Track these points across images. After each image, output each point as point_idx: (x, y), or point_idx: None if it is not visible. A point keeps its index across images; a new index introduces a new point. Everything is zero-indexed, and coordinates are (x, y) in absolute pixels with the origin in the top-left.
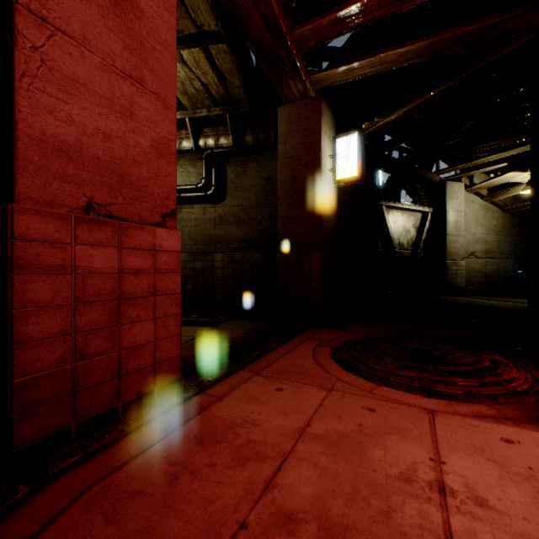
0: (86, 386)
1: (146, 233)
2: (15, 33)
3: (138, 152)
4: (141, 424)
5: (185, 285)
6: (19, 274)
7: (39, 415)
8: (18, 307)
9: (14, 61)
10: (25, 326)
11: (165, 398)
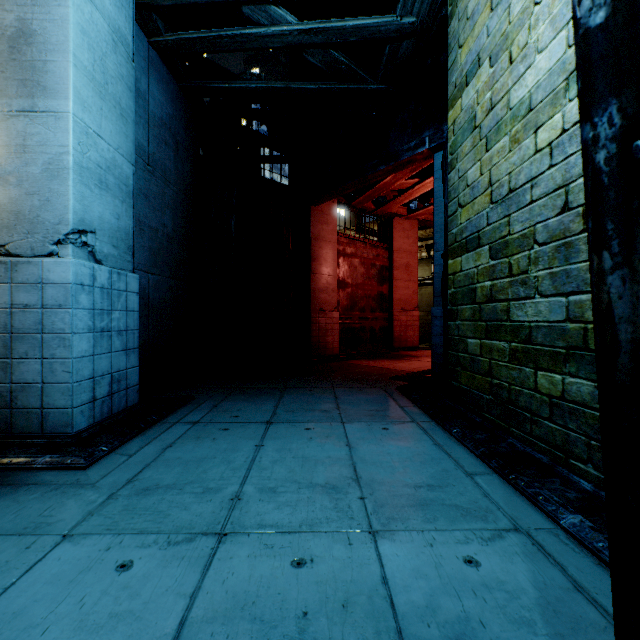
0: (401, 341)
1: (411, 312)
2: (393, 284)
3: (409, 295)
4: (410, 350)
5: (423, 328)
6: (394, 321)
7: (396, 343)
8: (393, 326)
9: (393, 288)
10: (394, 329)
11: (415, 348)
